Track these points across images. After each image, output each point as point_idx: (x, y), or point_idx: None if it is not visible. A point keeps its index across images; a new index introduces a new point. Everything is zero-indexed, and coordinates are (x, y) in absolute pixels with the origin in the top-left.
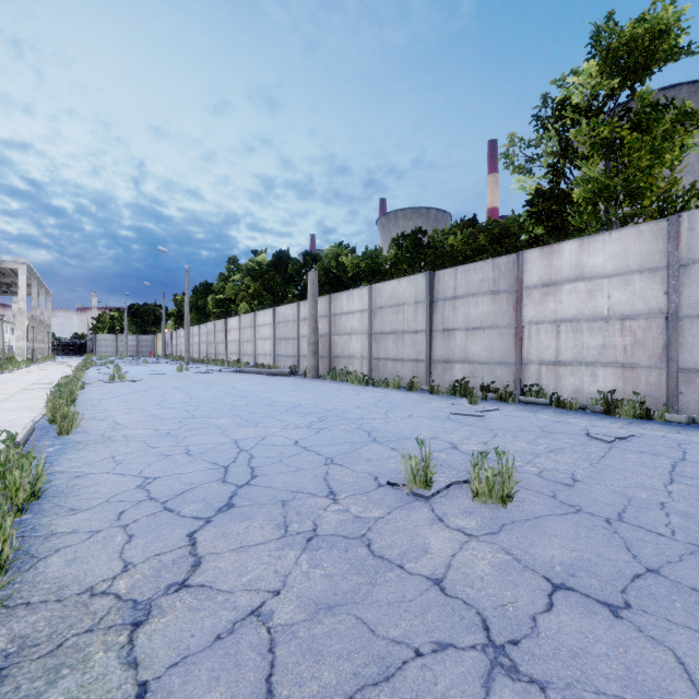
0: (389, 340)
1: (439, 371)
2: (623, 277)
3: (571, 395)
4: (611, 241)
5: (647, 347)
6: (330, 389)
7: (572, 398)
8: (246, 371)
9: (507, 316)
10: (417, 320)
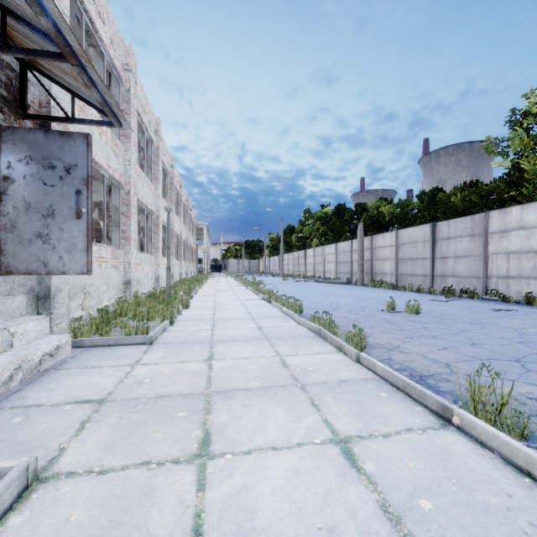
0: (408, 263)
1: (438, 282)
2: None
3: (515, 296)
4: None
5: None
6: (369, 290)
7: (510, 296)
8: (320, 281)
9: (479, 249)
10: (425, 252)
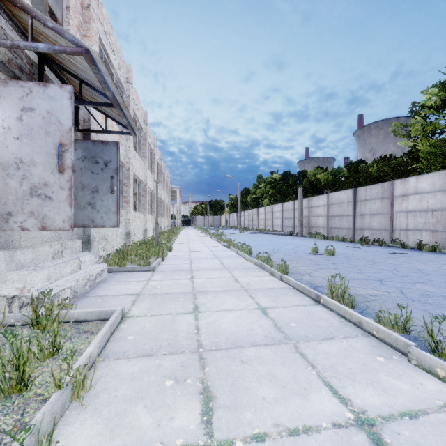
0: (336, 219)
1: (358, 233)
2: (433, 193)
3: (412, 244)
4: (428, 178)
5: (441, 223)
6: (306, 240)
7: (407, 244)
8: (269, 233)
9: (387, 209)
10: (348, 210)
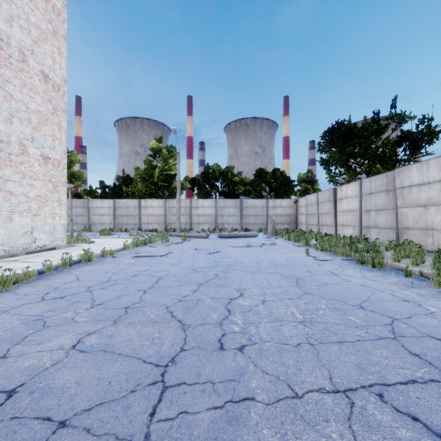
0: None
1: None
2: None
3: None
4: None
5: None
6: None
7: None
8: None
9: None
10: None
